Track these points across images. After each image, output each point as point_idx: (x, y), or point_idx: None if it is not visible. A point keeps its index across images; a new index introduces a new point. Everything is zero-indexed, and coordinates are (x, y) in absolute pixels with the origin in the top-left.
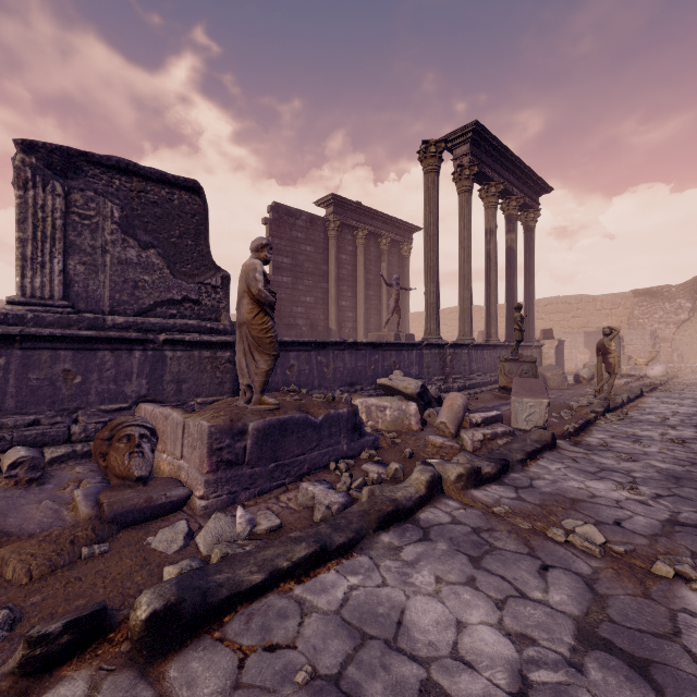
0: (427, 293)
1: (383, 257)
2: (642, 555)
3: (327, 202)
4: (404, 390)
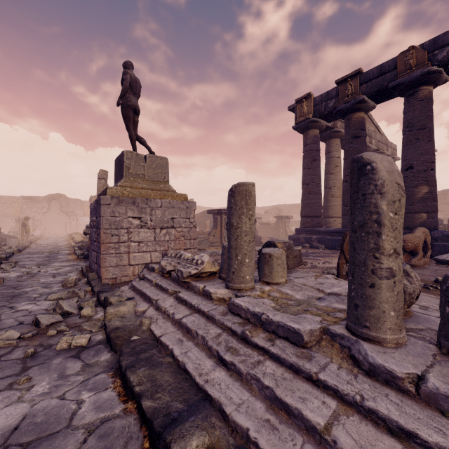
0: None
1: None
2: (53, 251)
3: None
4: None
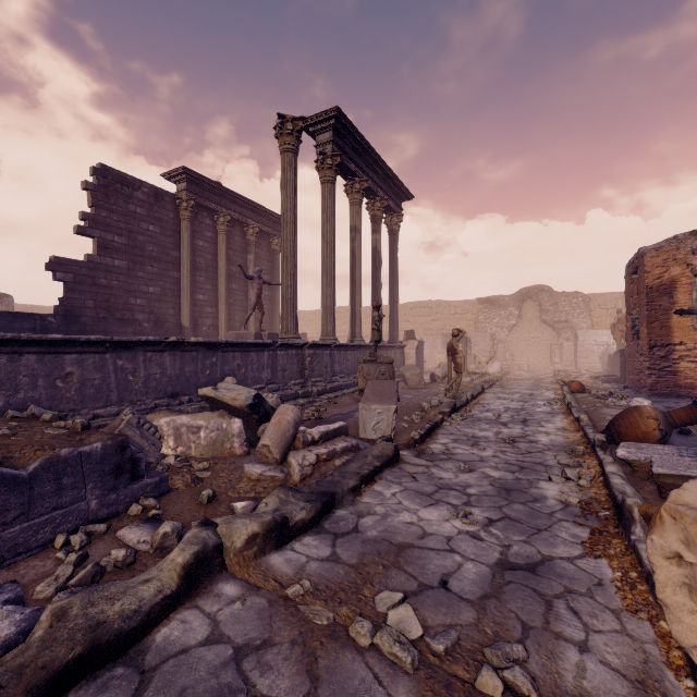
0: (284, 287)
1: (250, 248)
2: (466, 652)
3: (178, 176)
4: (232, 402)
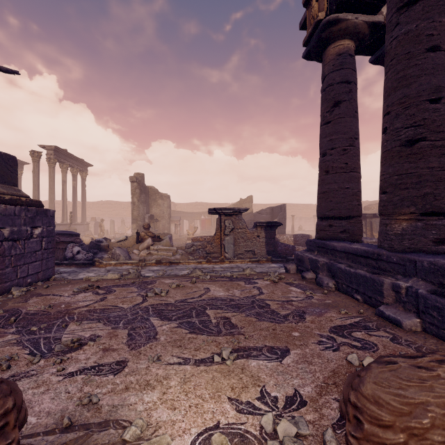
0: None
1: None
2: None
3: None
4: None
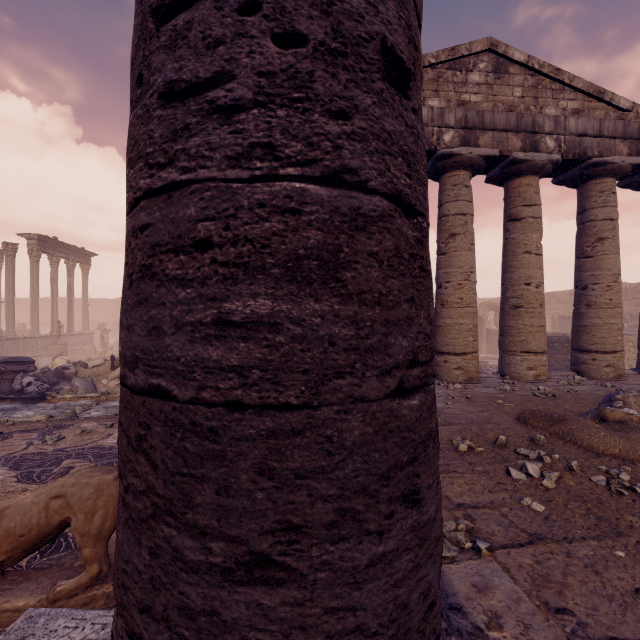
0: (8, 314)
1: None
2: None
3: None
4: None
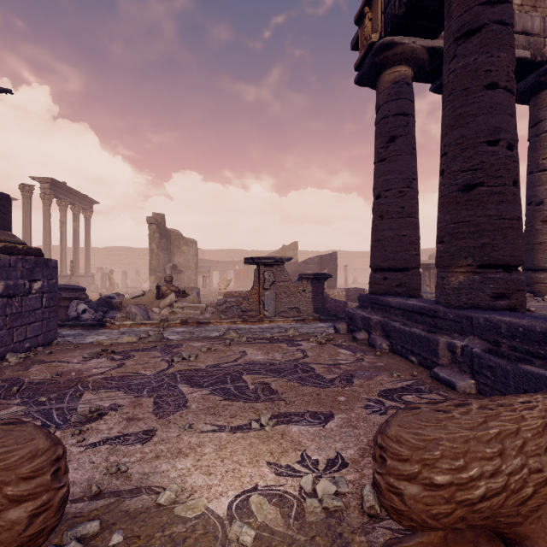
0: None
1: None
2: None
3: None
4: None
